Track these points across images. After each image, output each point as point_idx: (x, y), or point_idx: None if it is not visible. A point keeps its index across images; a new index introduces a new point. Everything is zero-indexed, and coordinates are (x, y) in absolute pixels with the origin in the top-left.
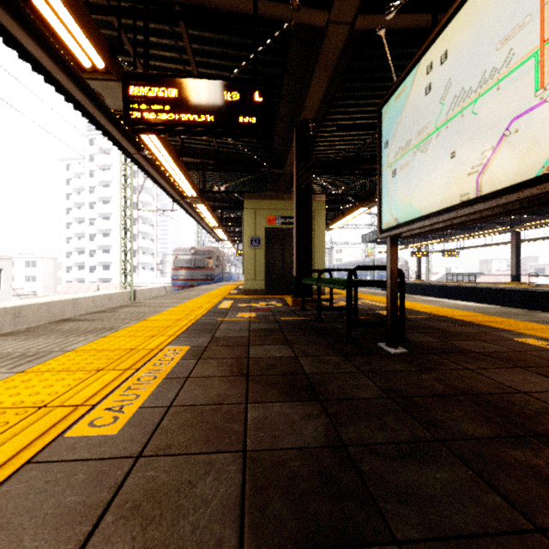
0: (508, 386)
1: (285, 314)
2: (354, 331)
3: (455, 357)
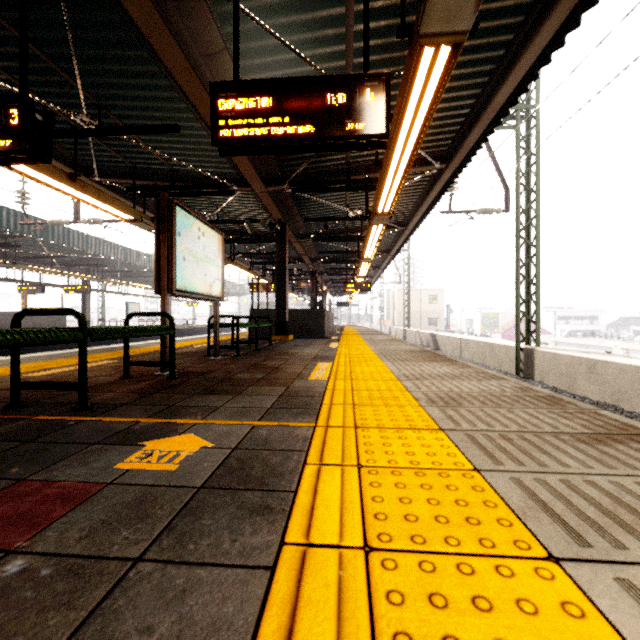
0: (178, 364)
1: (51, 446)
2: (124, 387)
3: (147, 370)
